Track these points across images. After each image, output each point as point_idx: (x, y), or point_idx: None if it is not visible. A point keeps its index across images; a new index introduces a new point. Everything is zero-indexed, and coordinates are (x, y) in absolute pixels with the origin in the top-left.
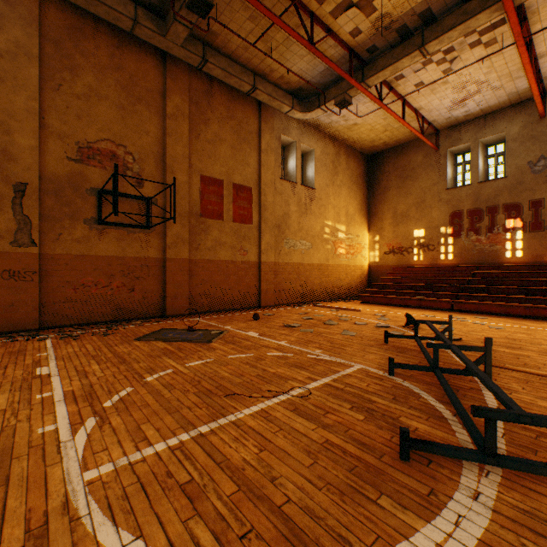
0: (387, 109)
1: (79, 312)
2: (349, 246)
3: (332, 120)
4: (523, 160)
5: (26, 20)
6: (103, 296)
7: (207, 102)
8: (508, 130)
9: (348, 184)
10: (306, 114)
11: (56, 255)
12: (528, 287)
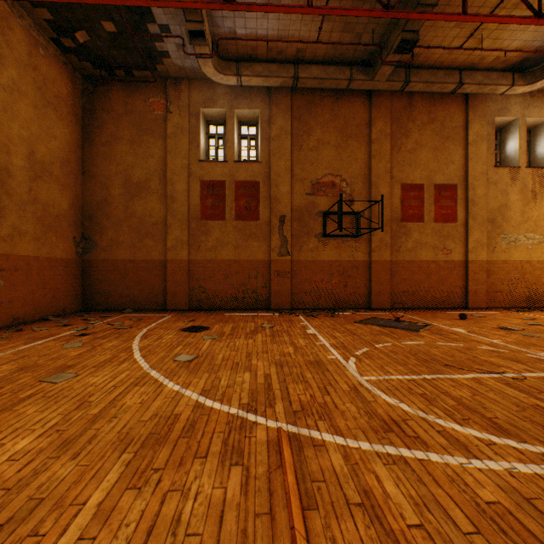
0: None
1: (312, 300)
2: None
3: None
4: None
5: (285, 111)
6: (326, 289)
7: (407, 116)
8: None
9: None
10: (533, 84)
11: (299, 260)
12: None
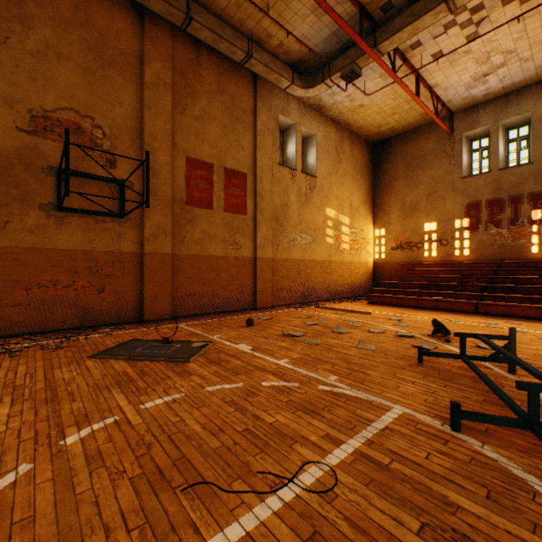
0: (401, 83)
1: (33, 318)
2: (353, 241)
3: (336, 100)
4: None
5: None
6: (64, 298)
7: (194, 73)
8: (535, 109)
9: (352, 173)
10: (307, 90)
11: (2, 247)
12: None
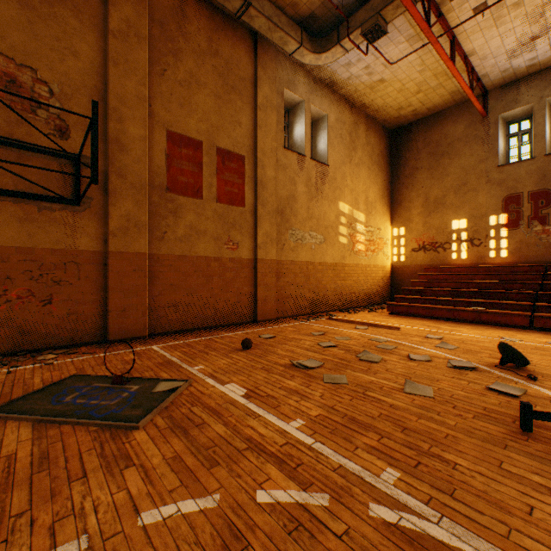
0: (435, 43)
1: None
2: (369, 241)
3: (352, 73)
4: None
5: None
6: None
7: (177, 25)
8: None
9: (368, 163)
10: (319, 55)
11: None
12: None
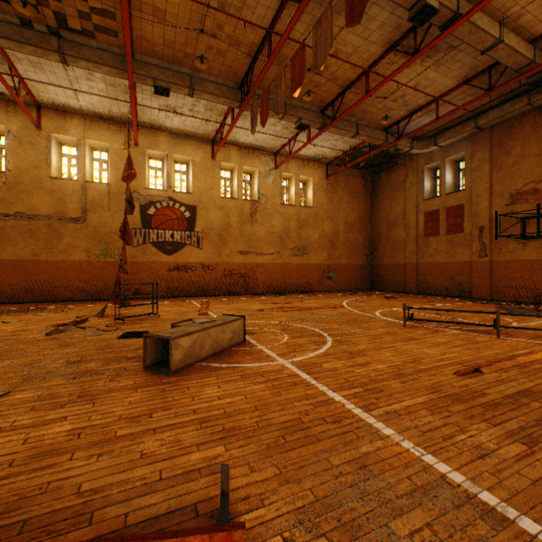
0: None
1: (510, 294)
2: None
3: None
4: None
5: (483, 145)
6: (526, 285)
7: None
8: None
9: None
10: None
11: (498, 261)
12: None
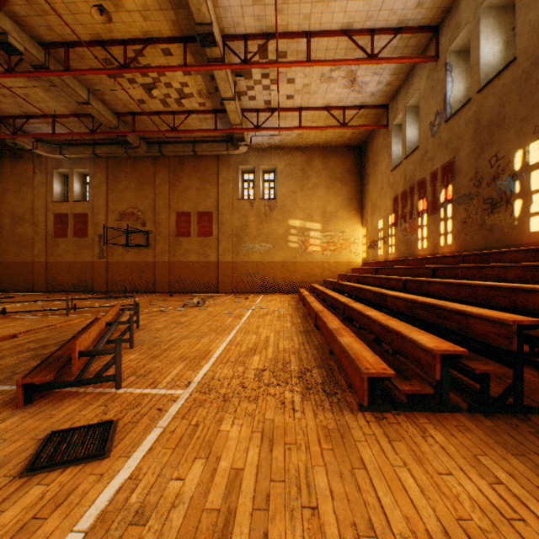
0: (269, 130)
1: (120, 286)
2: (327, 243)
3: (278, 139)
4: (427, 121)
5: (103, 169)
6: (129, 280)
7: (180, 168)
8: (419, 86)
9: (325, 183)
10: (239, 150)
11: (113, 262)
12: (352, 285)
